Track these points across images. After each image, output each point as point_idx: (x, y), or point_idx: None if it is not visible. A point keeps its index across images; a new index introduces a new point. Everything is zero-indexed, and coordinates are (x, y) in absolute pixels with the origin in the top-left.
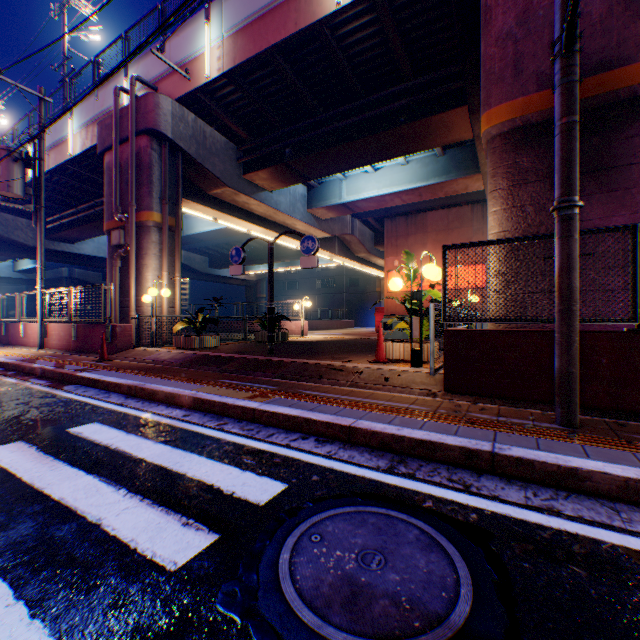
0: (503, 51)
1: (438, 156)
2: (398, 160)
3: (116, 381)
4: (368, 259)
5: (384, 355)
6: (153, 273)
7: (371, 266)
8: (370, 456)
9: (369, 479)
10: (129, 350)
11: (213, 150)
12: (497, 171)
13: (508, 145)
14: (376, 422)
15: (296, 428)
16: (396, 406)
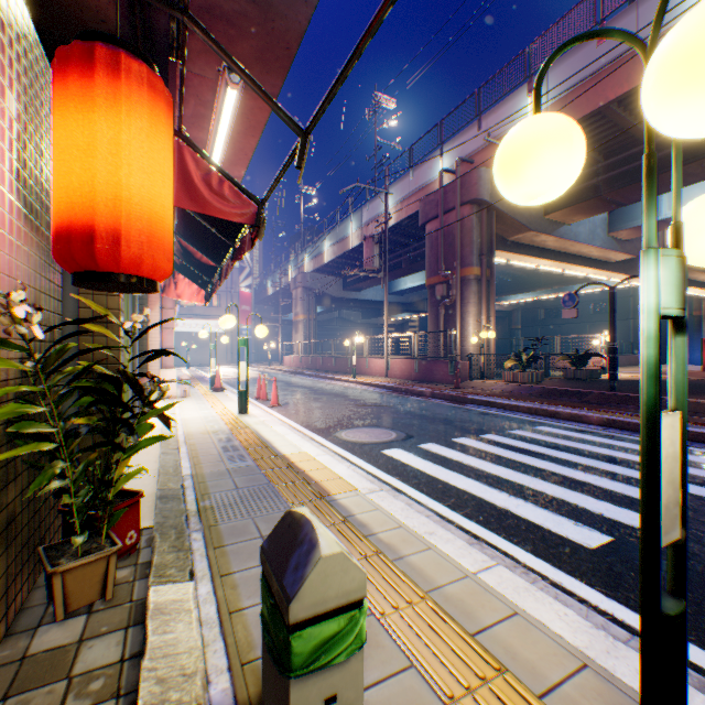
0: None
1: None
2: None
3: (511, 403)
4: None
5: None
6: (472, 318)
7: (687, 284)
8: None
9: None
10: (466, 381)
11: None
12: None
13: None
14: None
15: None
16: None
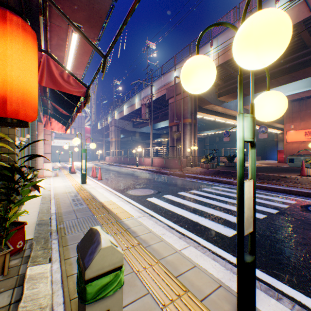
0: None
1: None
2: None
3: (203, 177)
4: (270, 124)
5: (304, 173)
6: (188, 140)
7: (272, 128)
8: None
9: None
10: (185, 168)
11: (207, 91)
12: None
13: None
14: None
15: (284, 192)
16: None
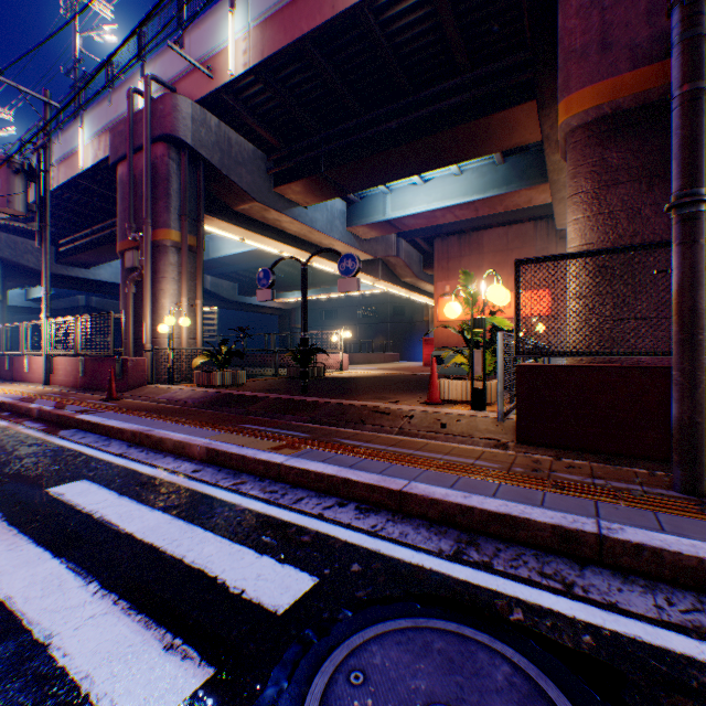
0: (586, 22)
1: (497, 164)
2: (451, 169)
3: (119, 426)
4: (415, 284)
5: (438, 395)
6: (171, 299)
7: (419, 292)
8: (428, 534)
9: (429, 571)
10: (142, 387)
11: (239, 159)
12: (579, 170)
13: (593, 138)
14: (435, 485)
15: (331, 490)
16: (458, 462)
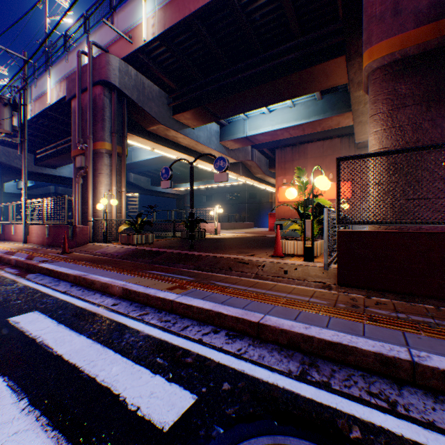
0: None
1: (317, 100)
2: (287, 103)
3: (65, 271)
4: (263, 178)
5: (281, 251)
6: (105, 187)
7: (265, 184)
8: (280, 356)
9: (282, 390)
10: (86, 245)
11: (150, 97)
12: (378, 98)
13: (388, 75)
14: (283, 318)
15: (208, 320)
16: (298, 299)
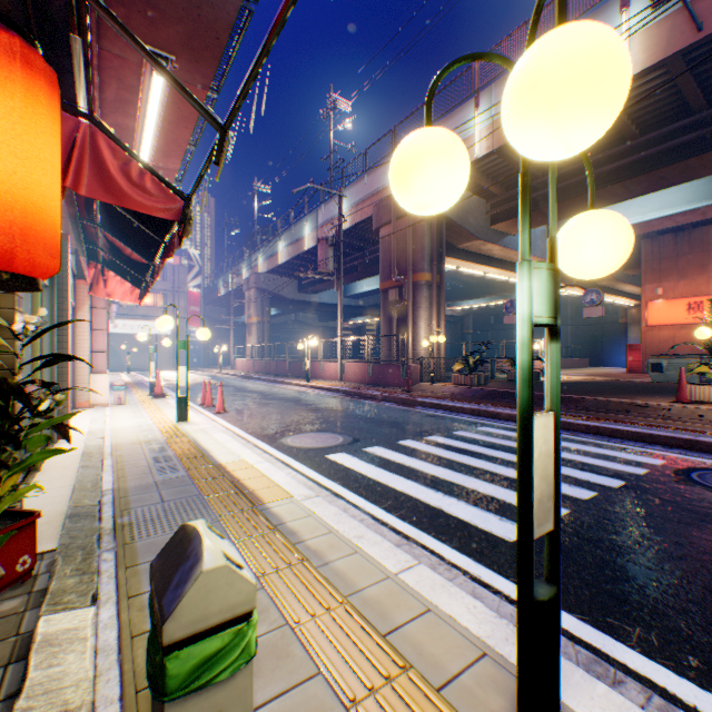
0: None
1: None
2: None
3: (457, 405)
4: (611, 286)
5: (685, 396)
6: (424, 322)
7: (615, 294)
8: None
9: None
10: (417, 384)
11: (467, 210)
12: None
13: None
14: None
15: (638, 440)
16: None
